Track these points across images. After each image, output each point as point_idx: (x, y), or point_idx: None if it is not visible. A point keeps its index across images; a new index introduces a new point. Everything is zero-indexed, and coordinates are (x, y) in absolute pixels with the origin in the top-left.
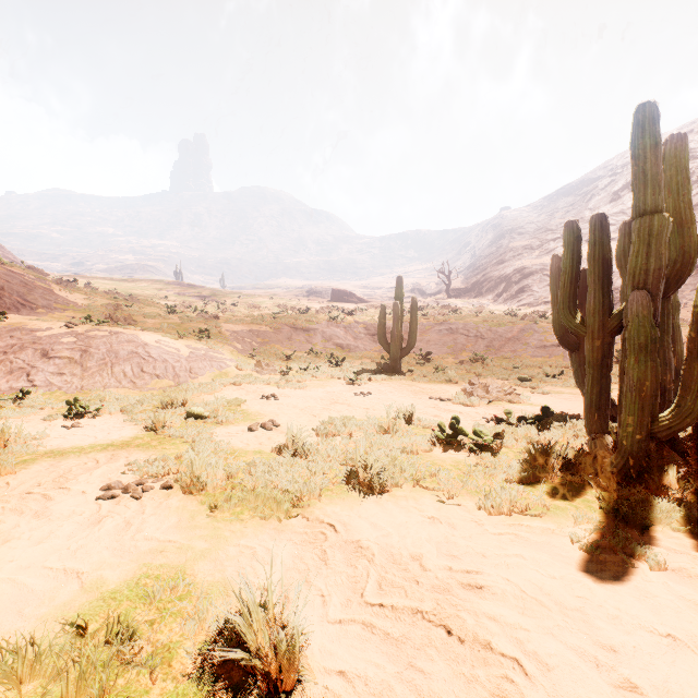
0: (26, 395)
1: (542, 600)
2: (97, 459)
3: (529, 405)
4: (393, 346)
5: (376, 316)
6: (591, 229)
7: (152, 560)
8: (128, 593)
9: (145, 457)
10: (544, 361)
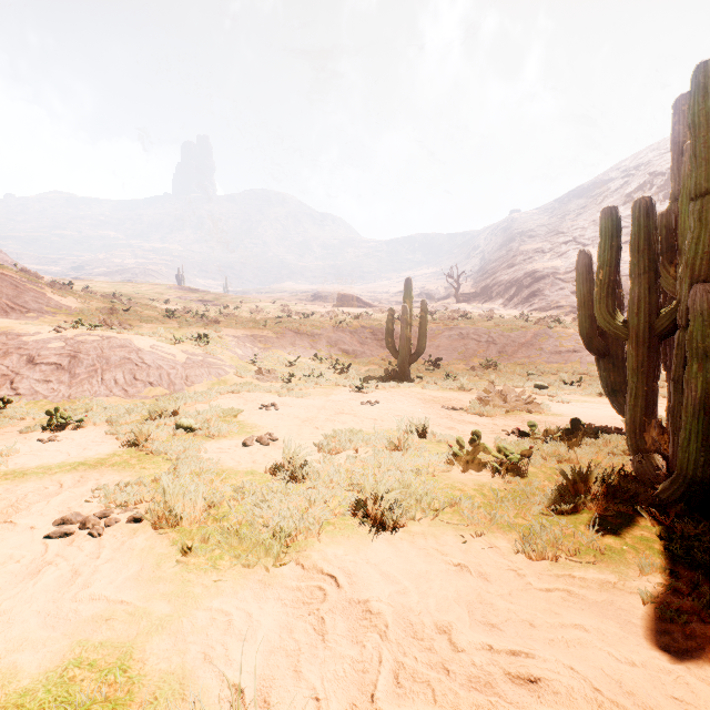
0: (8, 404)
1: (626, 705)
2: (61, 482)
3: (550, 415)
4: (401, 351)
5: (384, 321)
6: (635, 215)
7: (92, 632)
8: (42, 697)
9: (118, 479)
10: (560, 367)
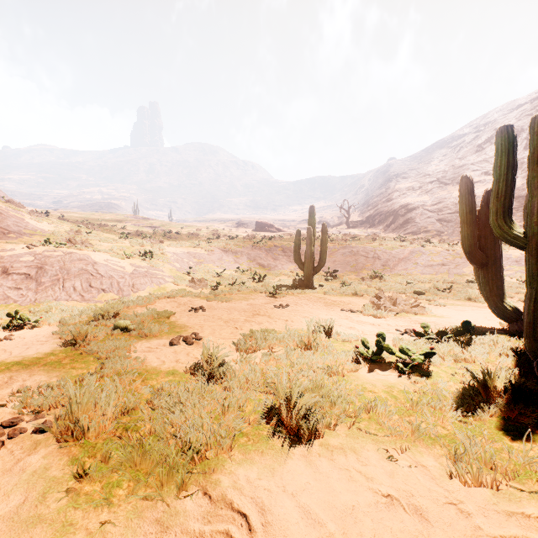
0: None
1: None
2: None
3: (433, 316)
4: (306, 264)
5: (291, 241)
6: (534, 130)
7: None
8: None
9: (44, 380)
10: (432, 277)
